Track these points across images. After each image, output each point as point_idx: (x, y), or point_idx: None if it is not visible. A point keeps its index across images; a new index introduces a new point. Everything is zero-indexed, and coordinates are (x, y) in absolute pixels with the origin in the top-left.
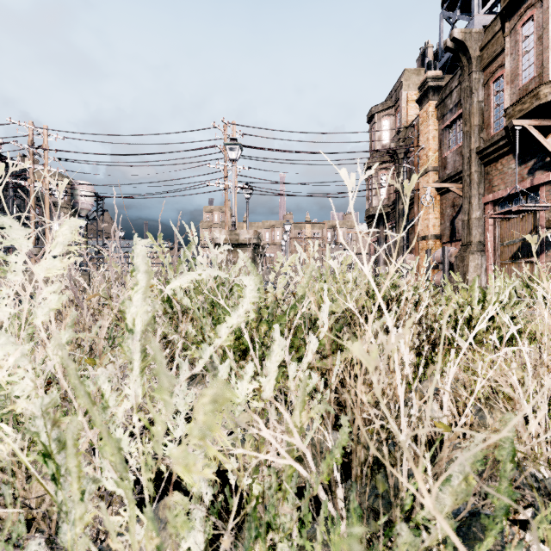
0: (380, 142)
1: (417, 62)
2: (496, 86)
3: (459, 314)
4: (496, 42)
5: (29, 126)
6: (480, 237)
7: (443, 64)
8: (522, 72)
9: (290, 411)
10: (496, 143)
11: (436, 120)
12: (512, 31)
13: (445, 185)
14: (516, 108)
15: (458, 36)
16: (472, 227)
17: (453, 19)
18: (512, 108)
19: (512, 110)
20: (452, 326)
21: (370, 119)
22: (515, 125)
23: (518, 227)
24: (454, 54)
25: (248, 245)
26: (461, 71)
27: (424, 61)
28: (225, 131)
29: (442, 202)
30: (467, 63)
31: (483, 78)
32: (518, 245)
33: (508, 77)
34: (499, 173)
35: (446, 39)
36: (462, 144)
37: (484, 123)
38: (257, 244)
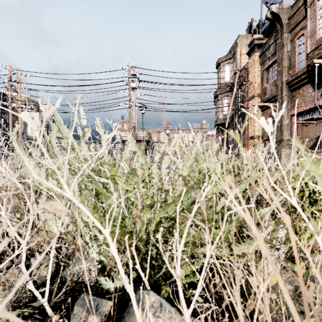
0: (223, 80)
1: (246, 31)
2: (299, 41)
3: (304, 189)
4: (299, 13)
5: (8, 68)
6: (288, 136)
7: (263, 31)
8: (318, 30)
9: (175, 289)
10: (299, 77)
11: (259, 64)
12: (312, 4)
13: (266, 104)
14: (315, 52)
15: (275, 10)
16: (283, 130)
17: (269, 3)
18: (312, 52)
19: (312, 54)
20: (300, 198)
21: (218, 66)
22: (315, 63)
23: (314, 130)
24: (271, 22)
25: (142, 140)
26: (276, 32)
27: (251, 30)
28: (129, 71)
29: (263, 115)
30: (280, 27)
31: (290, 37)
32: (314, 141)
33: (309, 33)
34: (301, 96)
35: (267, 12)
36: (277, 78)
37: (291, 65)
38: (149, 140)
